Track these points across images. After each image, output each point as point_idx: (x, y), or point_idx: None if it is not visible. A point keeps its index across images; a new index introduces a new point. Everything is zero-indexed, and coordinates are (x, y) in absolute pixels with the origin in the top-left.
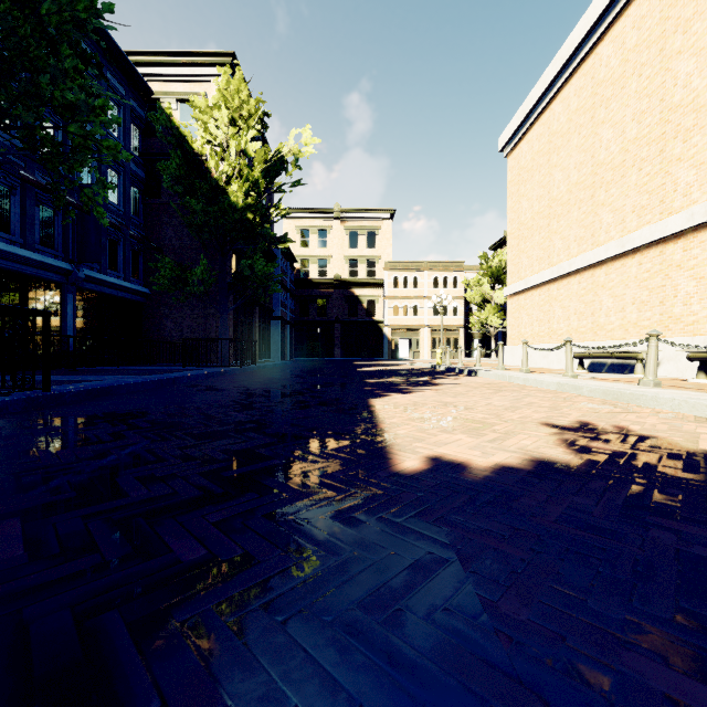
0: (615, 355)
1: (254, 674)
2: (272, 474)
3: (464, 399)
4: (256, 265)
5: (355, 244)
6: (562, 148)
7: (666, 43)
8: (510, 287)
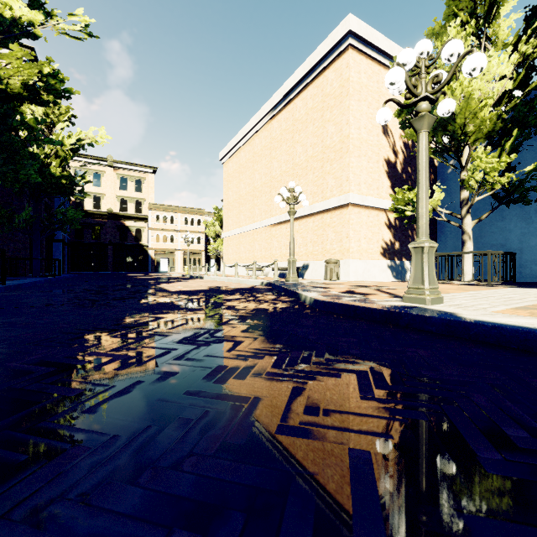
0: (256, 269)
1: (161, 296)
2: (145, 292)
3: (191, 284)
4: (69, 213)
5: (125, 188)
6: (244, 173)
7: (271, 152)
8: (224, 234)
